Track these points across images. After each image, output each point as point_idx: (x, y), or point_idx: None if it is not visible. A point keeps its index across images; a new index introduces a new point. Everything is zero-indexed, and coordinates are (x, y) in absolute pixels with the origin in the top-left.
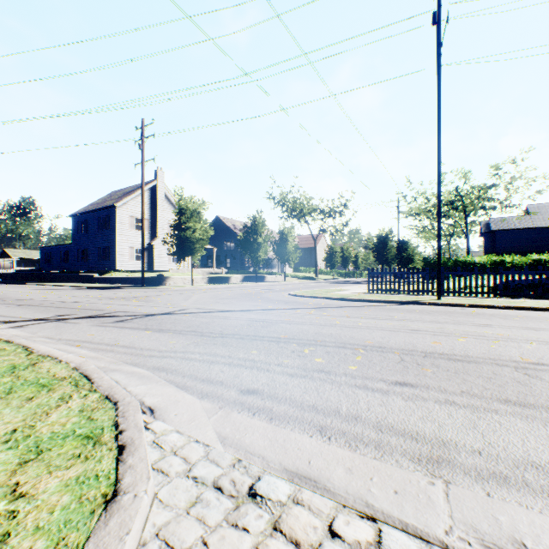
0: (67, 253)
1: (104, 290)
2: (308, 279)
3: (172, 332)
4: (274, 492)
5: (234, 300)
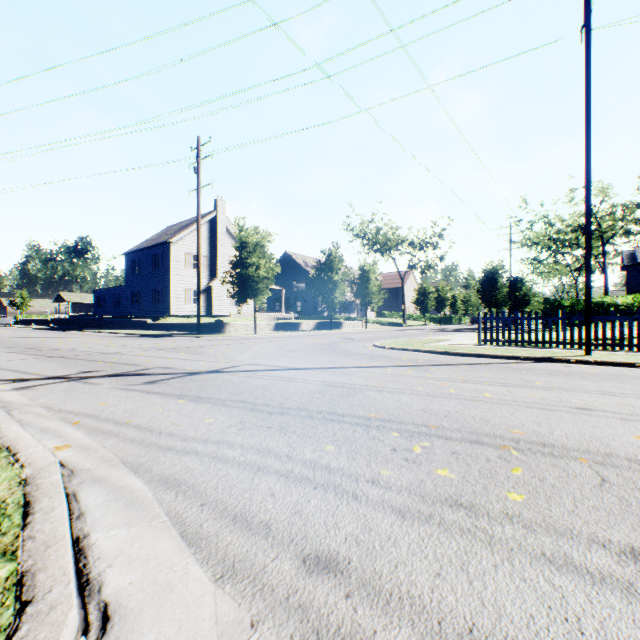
0: (120, 296)
1: (154, 338)
2: (394, 325)
3: (213, 402)
4: None
5: (303, 353)
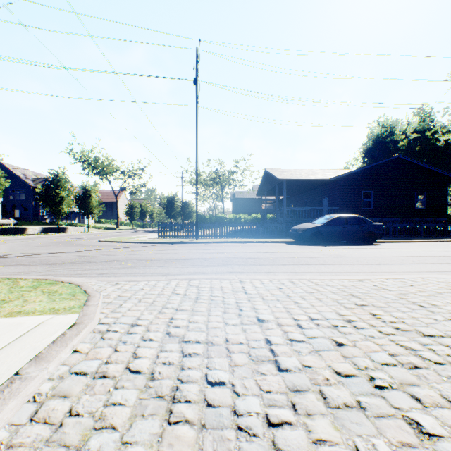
0: None
1: None
2: (111, 229)
3: (24, 265)
4: (123, 283)
5: (52, 247)
